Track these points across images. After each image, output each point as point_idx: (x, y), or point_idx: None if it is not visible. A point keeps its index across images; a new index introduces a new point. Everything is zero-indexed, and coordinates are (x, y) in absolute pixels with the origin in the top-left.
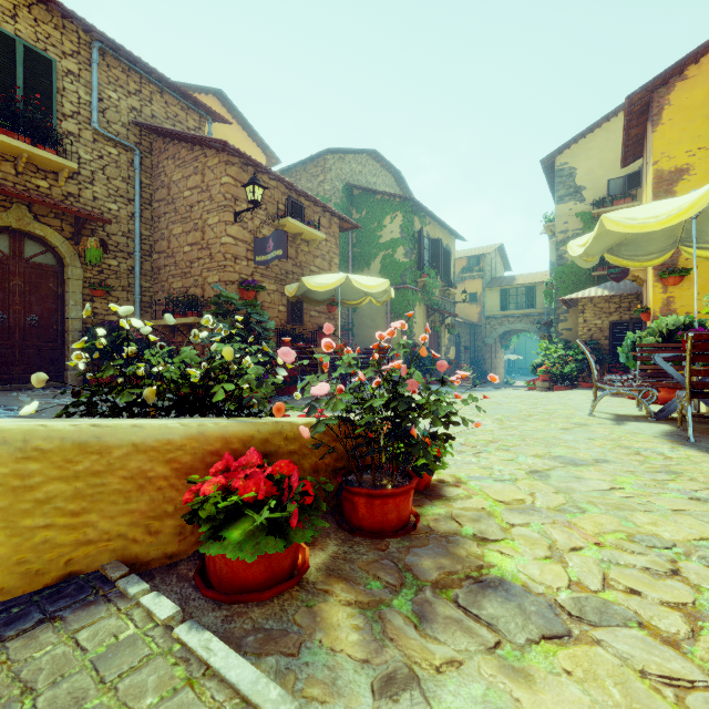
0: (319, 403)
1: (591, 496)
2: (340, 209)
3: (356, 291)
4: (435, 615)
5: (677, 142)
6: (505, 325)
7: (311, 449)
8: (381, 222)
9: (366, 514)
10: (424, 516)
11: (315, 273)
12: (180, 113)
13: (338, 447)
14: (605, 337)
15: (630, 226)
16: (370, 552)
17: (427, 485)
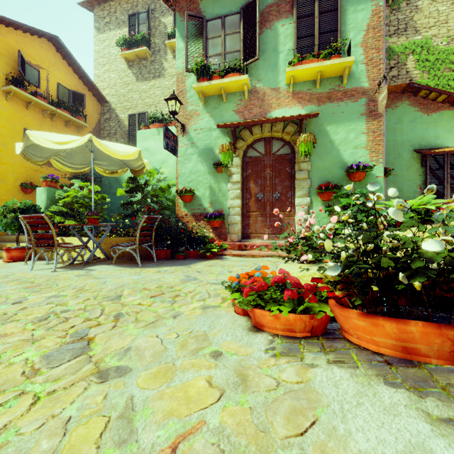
0: None
1: None
2: None
3: None
4: None
5: None
6: None
7: None
8: None
9: None
10: None
11: None
12: None
13: None
14: None
15: (108, 150)
16: None
17: None
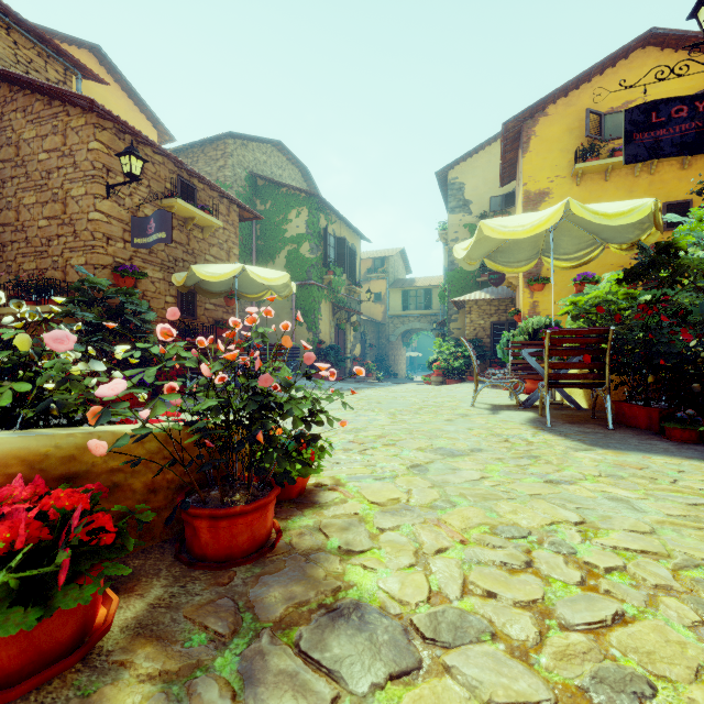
0: (118, 407)
1: (462, 488)
2: (243, 199)
3: (256, 284)
4: (266, 672)
5: (540, 168)
6: (406, 324)
7: (146, 463)
8: (287, 215)
9: (209, 540)
10: (289, 531)
11: (210, 262)
12: (35, 59)
13: (186, 457)
14: (487, 336)
15: (503, 233)
16: (207, 590)
17: (301, 492)
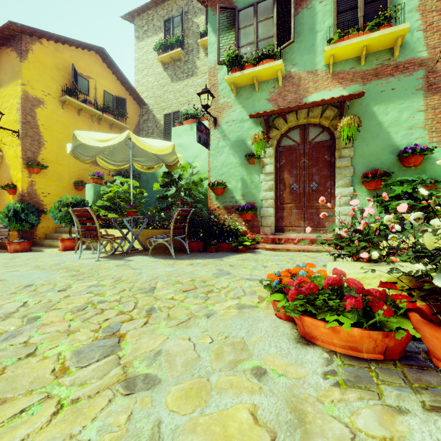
0: None
1: None
2: None
3: None
4: None
5: (37, 80)
6: None
7: None
8: None
9: None
10: None
11: None
12: None
13: None
14: None
15: (145, 145)
16: None
17: None
